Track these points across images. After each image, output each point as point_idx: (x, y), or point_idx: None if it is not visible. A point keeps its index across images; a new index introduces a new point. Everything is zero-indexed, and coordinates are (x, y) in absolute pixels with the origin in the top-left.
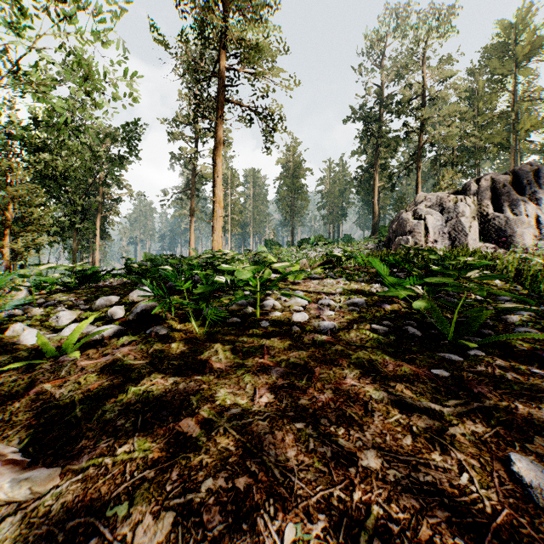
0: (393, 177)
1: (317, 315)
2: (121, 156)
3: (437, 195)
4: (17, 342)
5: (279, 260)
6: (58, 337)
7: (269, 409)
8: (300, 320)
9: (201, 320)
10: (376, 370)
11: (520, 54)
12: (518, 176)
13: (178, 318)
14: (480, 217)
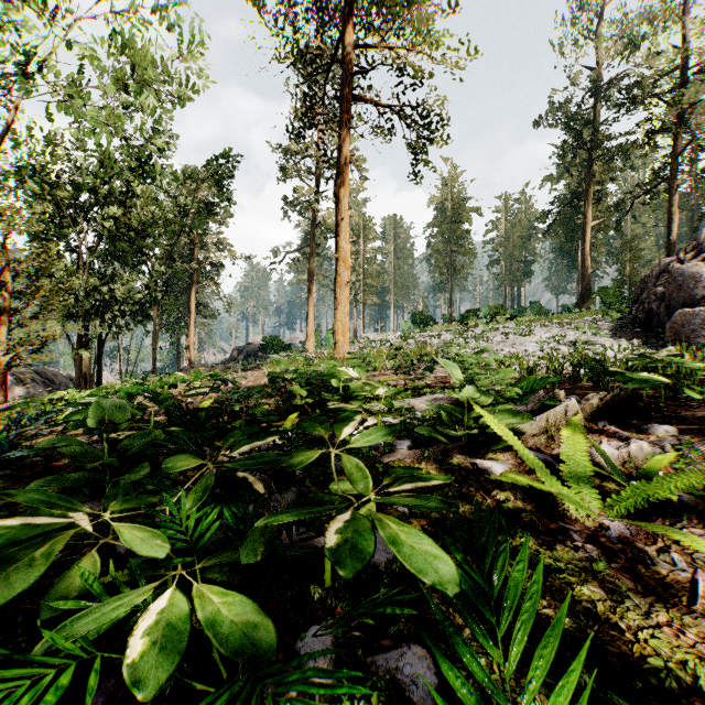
0: (623, 208)
1: None
2: (210, 203)
3: None
4: None
5: None
6: None
7: None
8: None
9: None
10: None
11: None
12: None
13: None
14: None
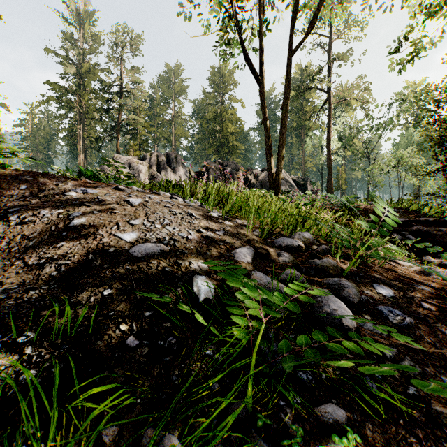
0: (98, 139)
1: None
2: None
3: (127, 158)
4: None
5: None
6: None
7: None
8: None
9: None
10: None
11: (176, 90)
12: (169, 157)
13: None
14: (151, 175)
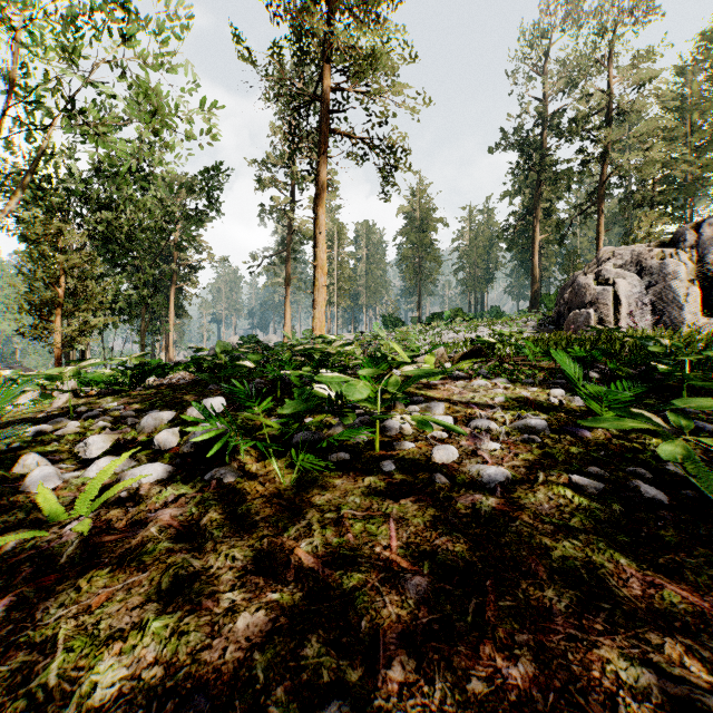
0: (561, 225)
1: (472, 450)
2: (198, 212)
3: (632, 250)
4: (21, 488)
5: (404, 349)
6: (79, 479)
7: (407, 706)
8: (446, 459)
9: (288, 456)
10: (607, 592)
11: None
12: None
13: (256, 449)
14: (701, 279)
